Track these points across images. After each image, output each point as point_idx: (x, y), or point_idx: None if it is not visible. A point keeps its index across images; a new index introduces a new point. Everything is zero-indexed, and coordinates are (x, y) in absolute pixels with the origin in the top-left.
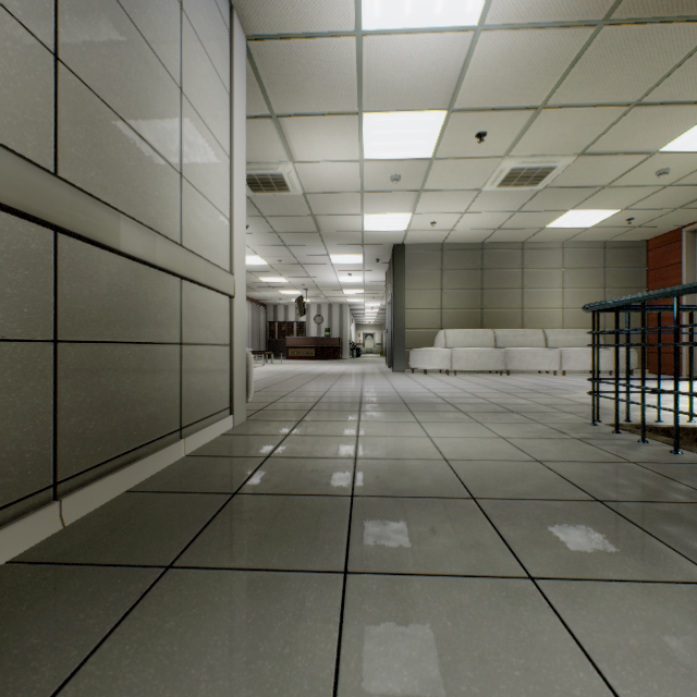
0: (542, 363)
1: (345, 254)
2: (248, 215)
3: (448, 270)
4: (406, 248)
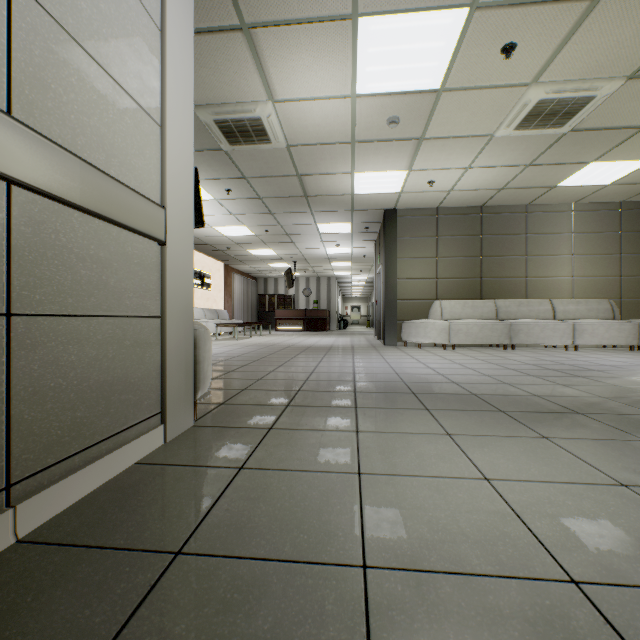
0: (553, 336)
1: (333, 222)
2: (229, 176)
3: (443, 236)
4: (398, 214)
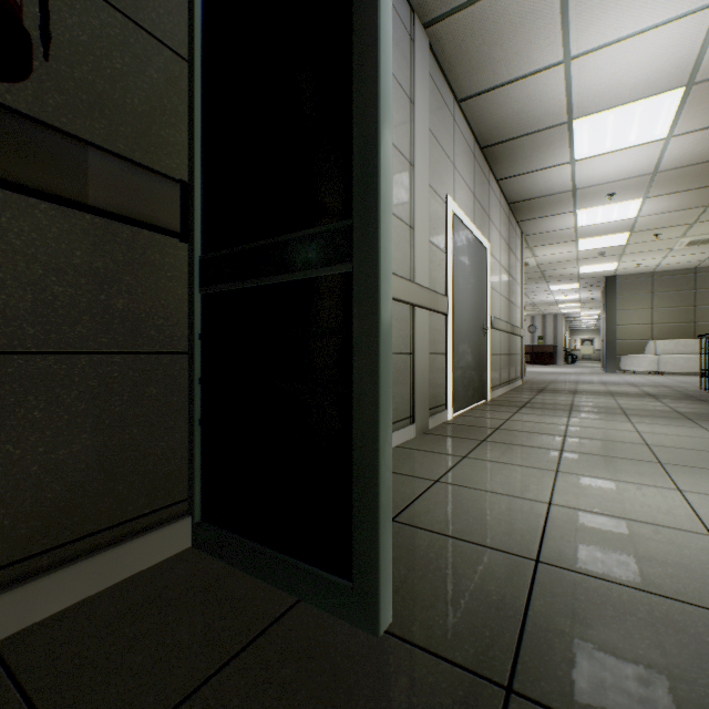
0: None
1: (562, 284)
2: None
3: (658, 293)
4: (617, 279)
